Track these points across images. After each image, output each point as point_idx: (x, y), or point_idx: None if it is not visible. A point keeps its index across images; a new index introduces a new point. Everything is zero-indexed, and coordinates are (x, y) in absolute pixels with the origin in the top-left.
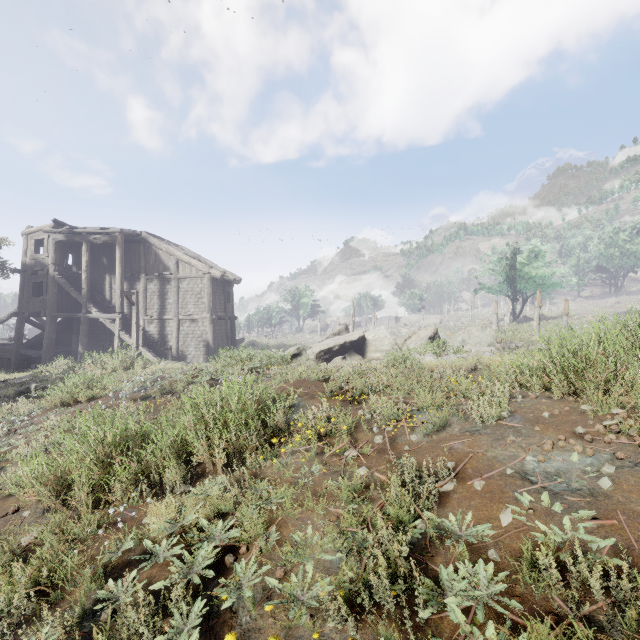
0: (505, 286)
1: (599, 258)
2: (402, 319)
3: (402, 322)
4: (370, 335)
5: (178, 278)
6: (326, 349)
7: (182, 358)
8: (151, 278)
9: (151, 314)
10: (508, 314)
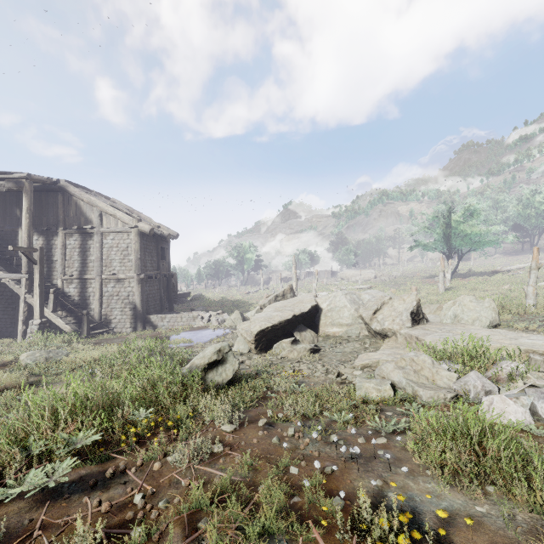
0: (441, 243)
1: (518, 218)
2: (339, 274)
3: (339, 276)
4: (324, 303)
5: (101, 232)
6: (269, 327)
7: (106, 323)
8: (71, 232)
9: (70, 273)
10: (449, 271)
